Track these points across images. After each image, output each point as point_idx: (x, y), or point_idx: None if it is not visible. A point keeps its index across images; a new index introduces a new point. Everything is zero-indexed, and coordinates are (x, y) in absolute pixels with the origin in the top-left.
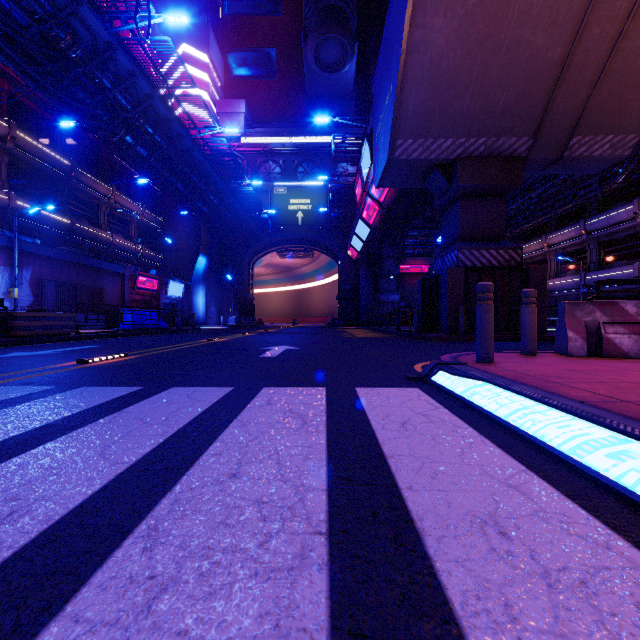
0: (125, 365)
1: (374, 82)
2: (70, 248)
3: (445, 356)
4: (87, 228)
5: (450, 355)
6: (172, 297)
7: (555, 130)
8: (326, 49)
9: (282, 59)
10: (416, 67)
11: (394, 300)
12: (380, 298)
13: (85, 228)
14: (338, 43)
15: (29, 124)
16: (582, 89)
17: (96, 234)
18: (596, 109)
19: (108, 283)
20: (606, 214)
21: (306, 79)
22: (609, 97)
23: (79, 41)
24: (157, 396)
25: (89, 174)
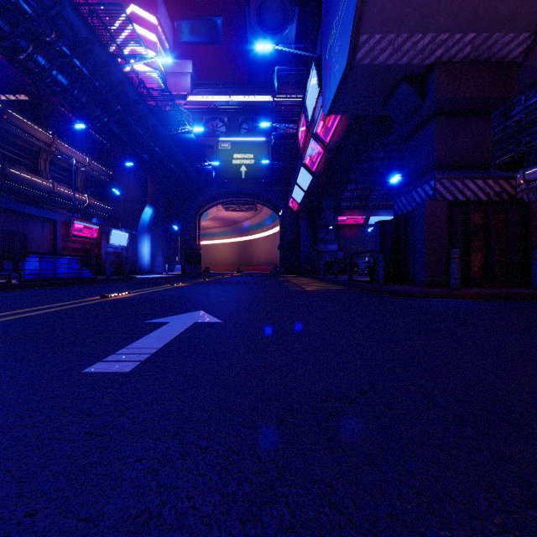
0: None
1: None
2: None
3: None
4: (23, 174)
5: None
6: (116, 246)
7: None
8: (268, 10)
9: (227, 27)
10: None
11: (332, 250)
12: (319, 248)
13: (20, 174)
14: (279, 4)
15: None
16: None
17: (34, 181)
18: None
19: (35, 229)
20: None
21: (249, 44)
22: None
23: None
24: None
25: (25, 119)
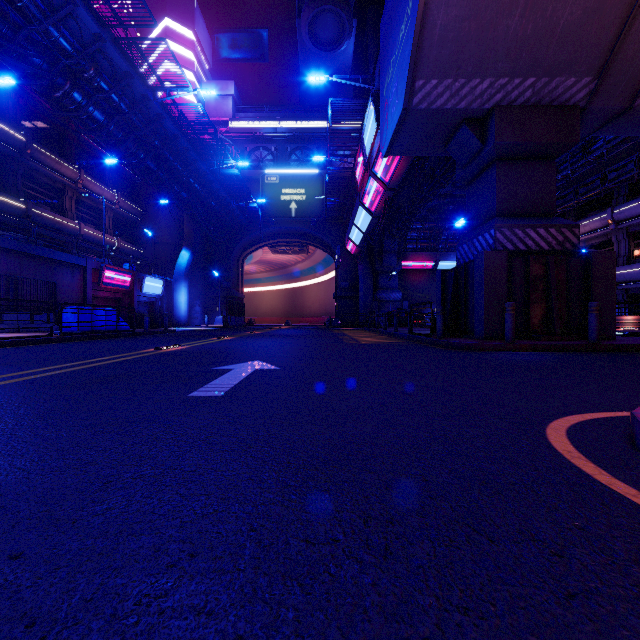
0: None
1: (381, 25)
2: (10, 233)
3: None
4: (47, 215)
5: None
6: (149, 295)
7: (628, 67)
8: (322, 24)
9: (275, 41)
10: None
11: (396, 298)
12: (381, 296)
13: (45, 215)
14: (335, 17)
15: None
16: None
17: (59, 222)
18: None
19: (65, 277)
20: (639, 200)
21: (300, 61)
22: None
23: None
24: None
25: (50, 153)
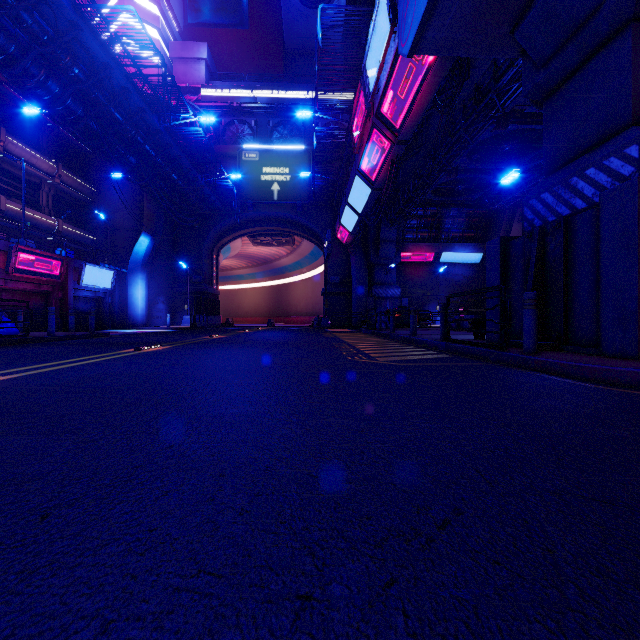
0: None
1: None
2: None
3: None
4: None
5: None
6: (93, 288)
7: None
8: None
9: (256, 5)
10: None
11: (394, 295)
12: (376, 292)
13: None
14: None
15: None
16: None
17: None
18: None
19: None
20: None
21: (284, 26)
22: None
23: None
24: None
25: None
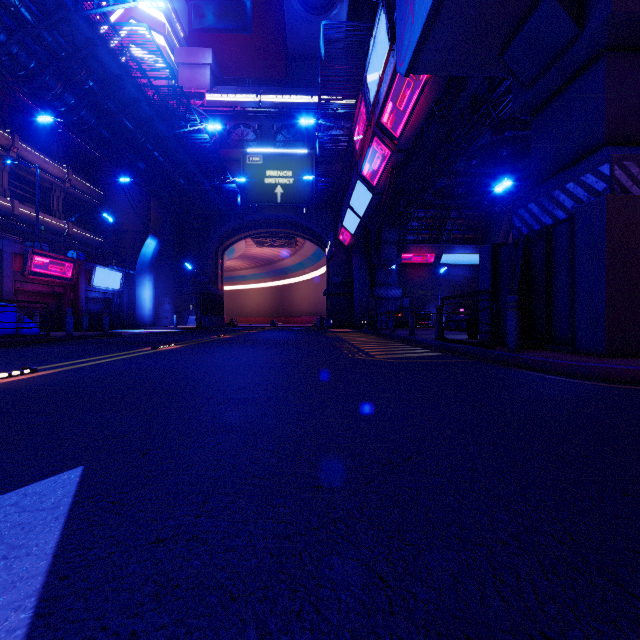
0: None
1: None
2: None
3: None
4: None
5: None
6: (103, 289)
7: None
8: None
9: (259, 10)
10: None
11: (395, 296)
12: (378, 293)
13: None
14: None
15: None
16: None
17: None
18: None
19: None
20: None
21: (287, 31)
22: None
23: None
24: None
25: None
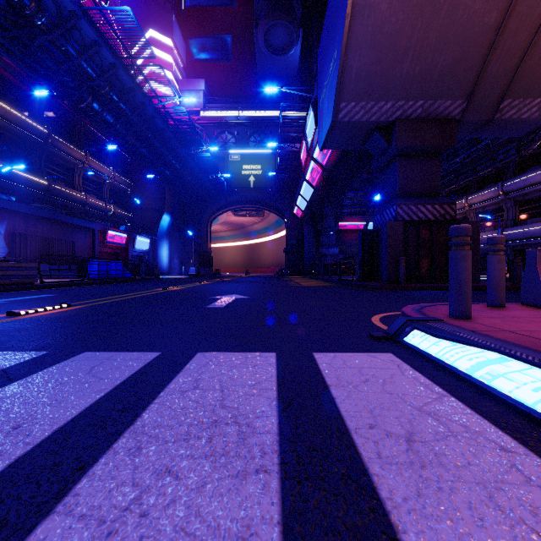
0: (57, 318)
1: (318, 54)
2: (44, 205)
3: (407, 309)
4: (63, 189)
5: (411, 307)
6: (139, 250)
7: (488, 93)
8: (274, 34)
9: (236, 44)
10: (360, 31)
11: (334, 253)
12: (321, 251)
13: (61, 189)
14: (285, 29)
15: (9, 95)
16: (515, 53)
17: (71, 194)
18: (527, 73)
19: (80, 237)
20: (522, 177)
21: (257, 61)
22: (539, 61)
23: (44, 9)
24: (49, 370)
25: (65, 141)
